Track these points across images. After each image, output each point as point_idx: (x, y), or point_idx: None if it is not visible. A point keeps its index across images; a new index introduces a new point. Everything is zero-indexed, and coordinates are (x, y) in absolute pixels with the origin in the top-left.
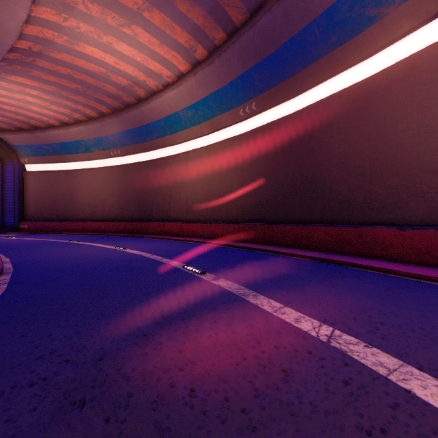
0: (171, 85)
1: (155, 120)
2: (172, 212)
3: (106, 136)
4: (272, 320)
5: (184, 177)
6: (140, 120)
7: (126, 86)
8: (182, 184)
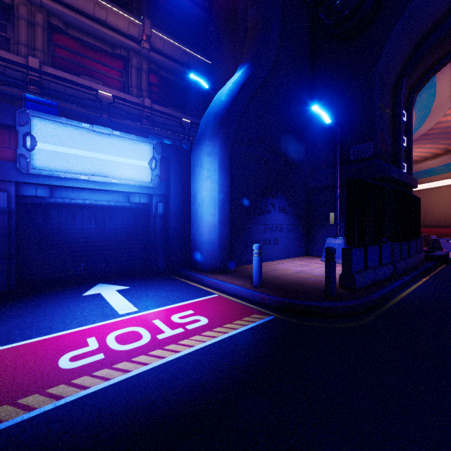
0: (430, 158)
1: (415, 172)
2: (426, 222)
3: None
4: None
5: (437, 201)
6: None
7: None
8: (435, 205)
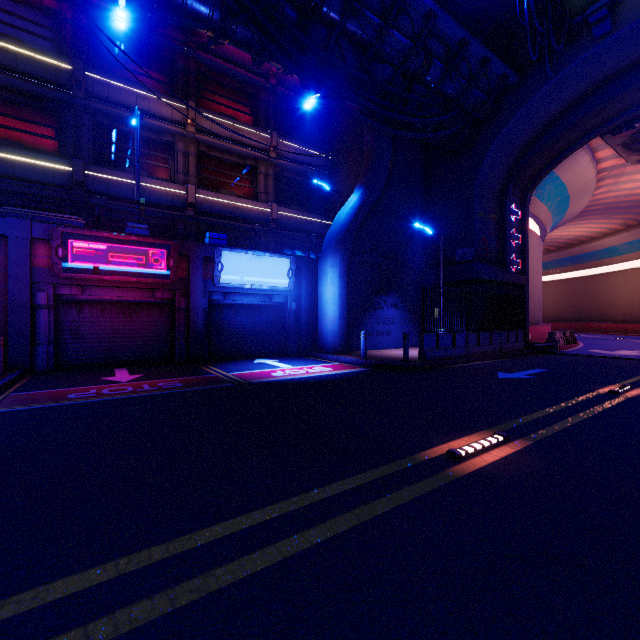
0: (609, 235)
1: (593, 251)
2: (609, 315)
3: (548, 261)
4: (637, 341)
5: (621, 289)
6: (580, 252)
7: (572, 238)
8: (619, 294)
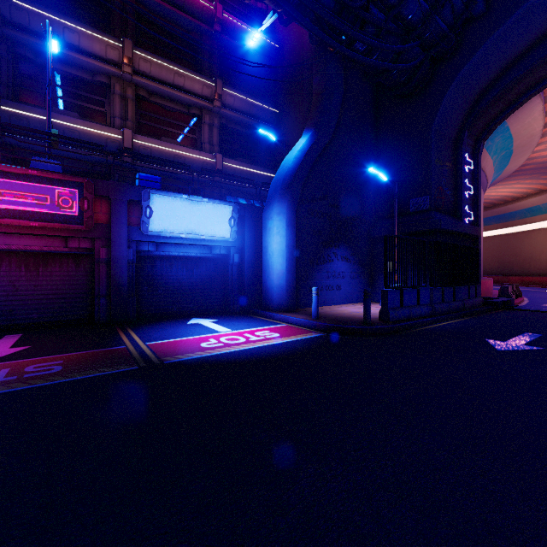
0: (533, 195)
1: (517, 210)
2: (531, 269)
3: None
4: None
5: (543, 245)
6: (505, 211)
7: (498, 198)
8: (541, 250)
